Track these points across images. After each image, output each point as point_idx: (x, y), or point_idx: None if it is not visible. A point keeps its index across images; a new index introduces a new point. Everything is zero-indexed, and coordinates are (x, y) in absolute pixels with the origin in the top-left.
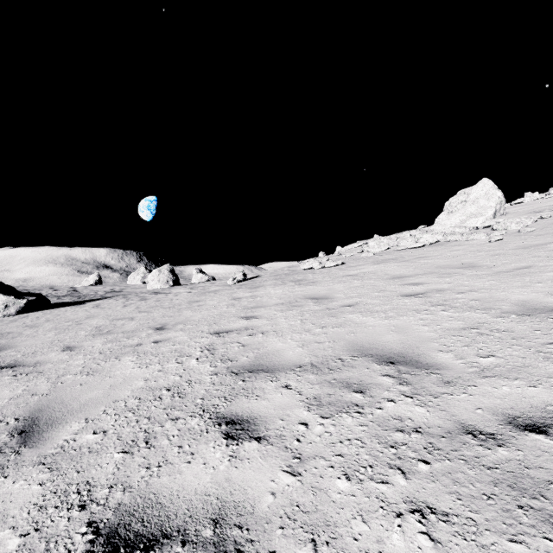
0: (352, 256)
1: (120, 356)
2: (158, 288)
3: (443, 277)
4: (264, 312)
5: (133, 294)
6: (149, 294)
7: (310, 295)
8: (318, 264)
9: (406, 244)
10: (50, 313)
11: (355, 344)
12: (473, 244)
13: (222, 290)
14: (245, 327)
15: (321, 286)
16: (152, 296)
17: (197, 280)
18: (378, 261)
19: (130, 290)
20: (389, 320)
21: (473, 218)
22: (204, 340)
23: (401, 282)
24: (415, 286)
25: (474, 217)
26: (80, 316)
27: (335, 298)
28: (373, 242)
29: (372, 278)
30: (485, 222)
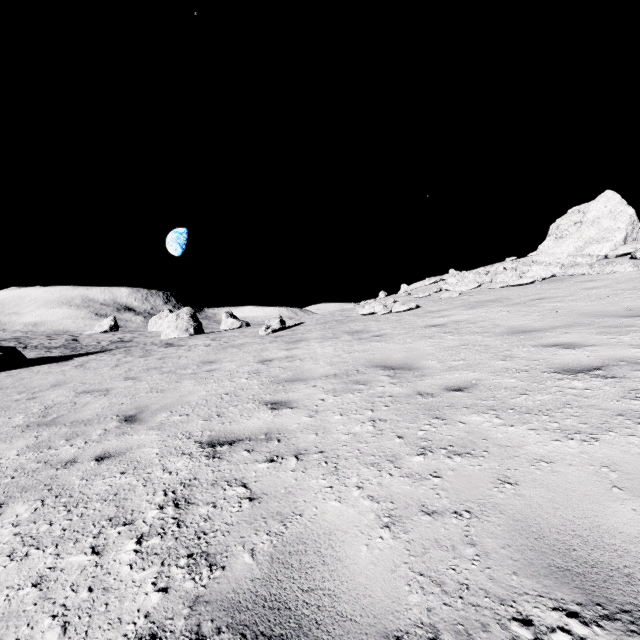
0: (428, 296)
1: (13, 498)
2: (175, 337)
3: (613, 334)
4: (305, 393)
5: (140, 345)
6: (159, 346)
7: (380, 361)
8: (382, 308)
9: (505, 280)
10: (15, 375)
11: (539, 536)
12: (618, 278)
13: (249, 344)
14: (267, 430)
15: (395, 343)
16: (159, 351)
17: (227, 326)
18: (470, 304)
19: (142, 340)
20: (580, 444)
21: (596, 244)
22: (181, 466)
23: (535, 342)
24: (569, 350)
25: (597, 243)
26: (47, 383)
27: (426, 369)
28: (453, 278)
29: (476, 332)
30: (618, 249)
